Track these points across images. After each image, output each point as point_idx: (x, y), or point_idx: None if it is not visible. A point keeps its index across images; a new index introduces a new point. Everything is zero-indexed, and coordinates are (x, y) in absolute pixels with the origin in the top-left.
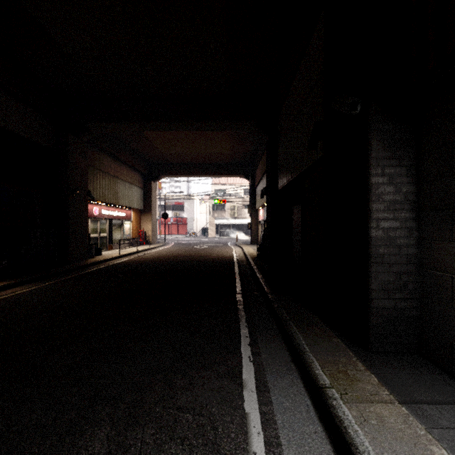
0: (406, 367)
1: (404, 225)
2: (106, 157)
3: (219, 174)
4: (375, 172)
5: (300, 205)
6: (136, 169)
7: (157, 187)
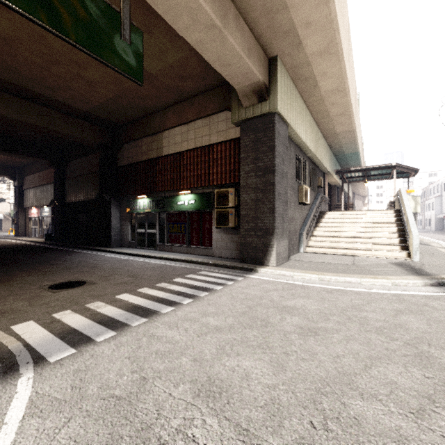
0: (117, 248)
1: (118, 222)
2: None
3: None
4: (112, 211)
5: (86, 214)
6: None
7: None
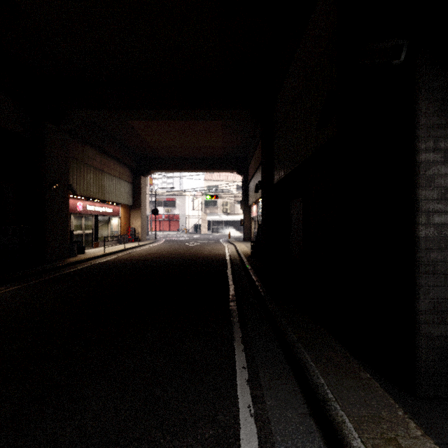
0: None
1: None
2: (91, 149)
3: (211, 169)
4: (424, 146)
5: (301, 199)
6: (124, 163)
7: (148, 182)
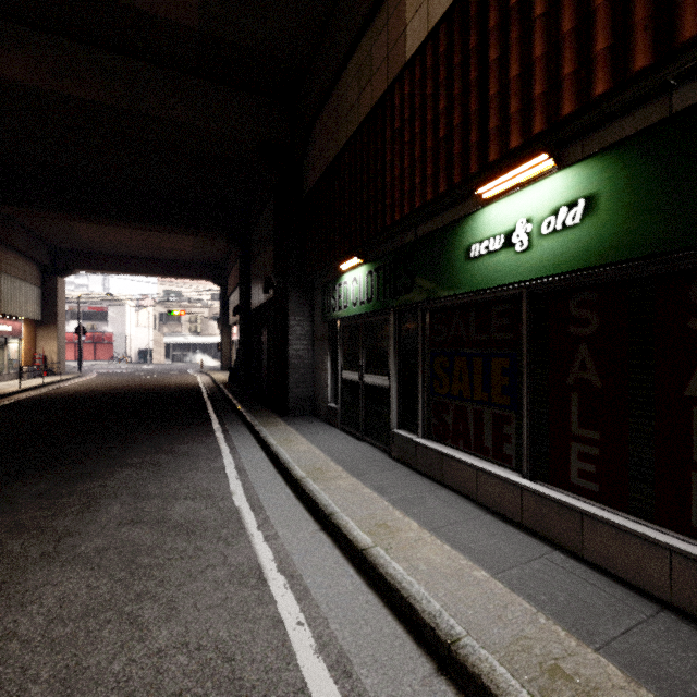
0: (301, 419)
1: (306, 348)
2: None
3: (175, 275)
4: (291, 319)
5: (266, 330)
6: (30, 257)
7: None
